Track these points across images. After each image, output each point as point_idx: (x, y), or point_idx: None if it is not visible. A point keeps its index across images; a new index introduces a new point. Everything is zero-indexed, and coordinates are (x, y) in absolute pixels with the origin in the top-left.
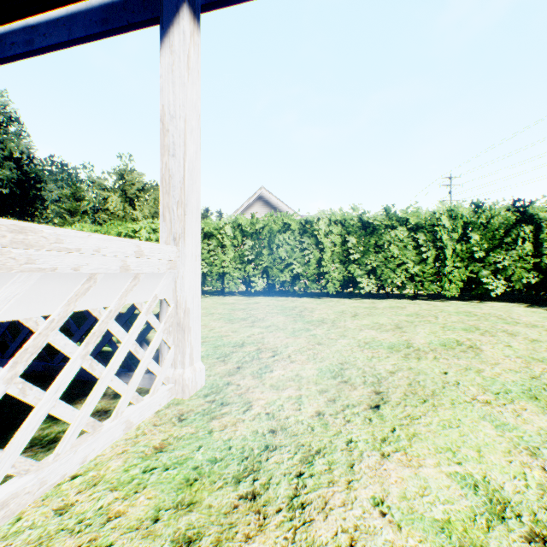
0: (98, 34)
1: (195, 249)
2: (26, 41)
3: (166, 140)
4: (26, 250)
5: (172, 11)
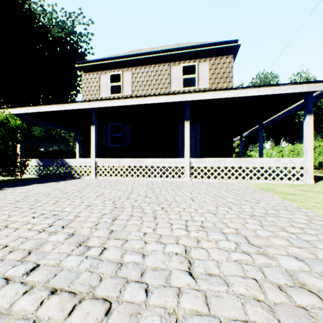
0: (302, 108)
1: (310, 158)
2: (290, 112)
3: (303, 139)
4: (279, 160)
5: (304, 116)
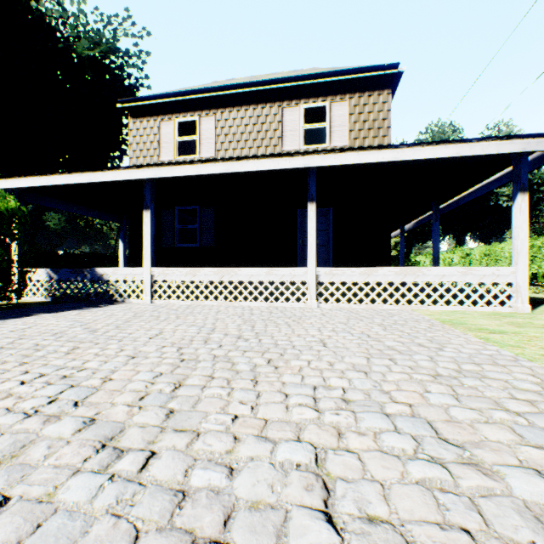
0: (509, 181)
1: (524, 267)
2: (486, 188)
3: (513, 235)
4: (470, 271)
5: (514, 196)
